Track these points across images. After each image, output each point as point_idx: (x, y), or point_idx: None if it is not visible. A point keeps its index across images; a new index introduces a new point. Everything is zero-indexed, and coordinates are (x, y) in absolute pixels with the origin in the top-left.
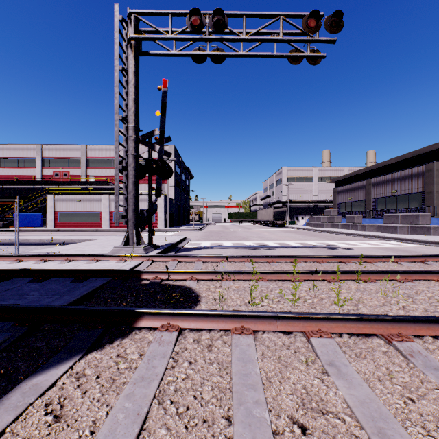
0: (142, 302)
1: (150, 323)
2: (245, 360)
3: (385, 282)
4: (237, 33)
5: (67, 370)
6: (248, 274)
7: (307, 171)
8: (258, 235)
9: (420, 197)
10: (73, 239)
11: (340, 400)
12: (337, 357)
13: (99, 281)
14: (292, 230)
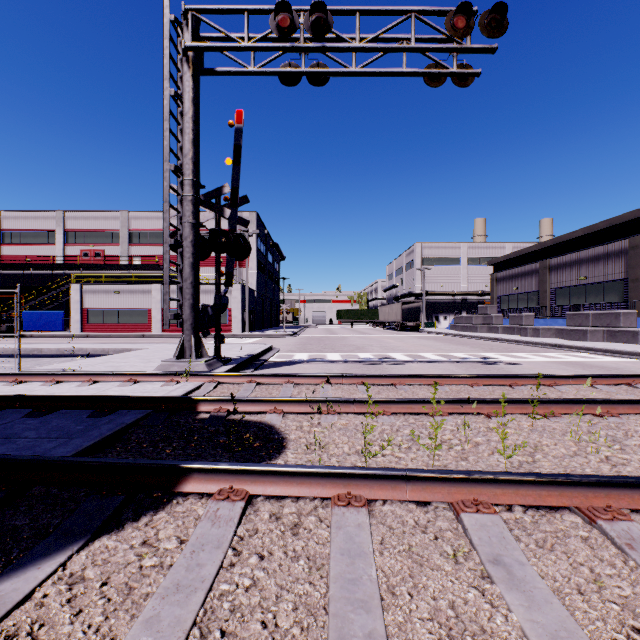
0: (195, 448)
1: (201, 486)
2: (353, 553)
3: (576, 417)
4: (347, 40)
5: (55, 569)
6: (362, 404)
7: (452, 249)
8: (380, 343)
9: (621, 287)
10: (106, 349)
11: (515, 632)
12: (507, 549)
13: (133, 415)
14: (430, 335)
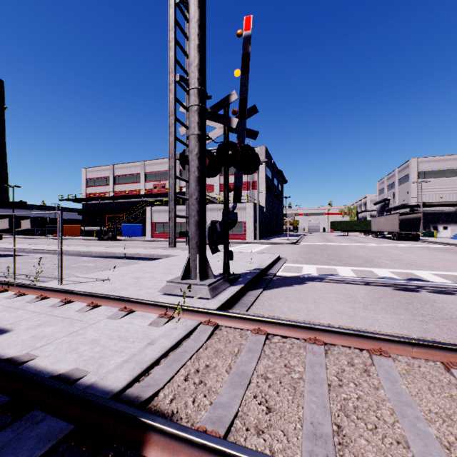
0: None
1: None
2: None
3: None
4: None
5: None
6: None
7: (453, 161)
8: (387, 255)
9: None
10: (152, 254)
11: None
12: None
13: (28, 445)
14: (437, 246)
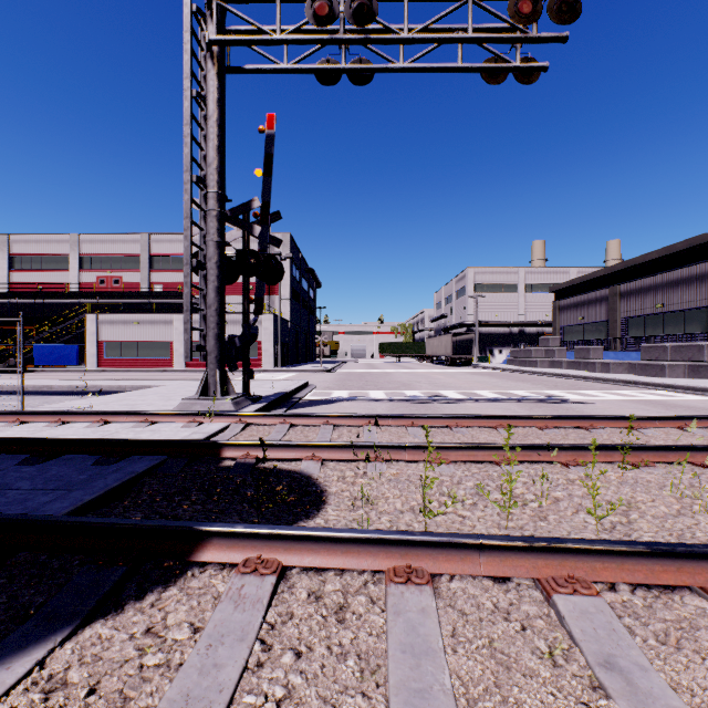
0: (218, 502)
1: (223, 554)
2: (418, 650)
3: (672, 466)
4: (394, 30)
5: (29, 670)
6: (415, 450)
7: (508, 275)
8: (428, 380)
9: (704, 316)
10: (123, 386)
11: None
12: (620, 646)
13: (146, 462)
14: (484, 371)
